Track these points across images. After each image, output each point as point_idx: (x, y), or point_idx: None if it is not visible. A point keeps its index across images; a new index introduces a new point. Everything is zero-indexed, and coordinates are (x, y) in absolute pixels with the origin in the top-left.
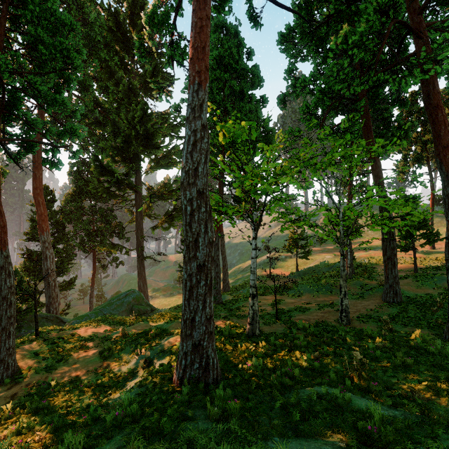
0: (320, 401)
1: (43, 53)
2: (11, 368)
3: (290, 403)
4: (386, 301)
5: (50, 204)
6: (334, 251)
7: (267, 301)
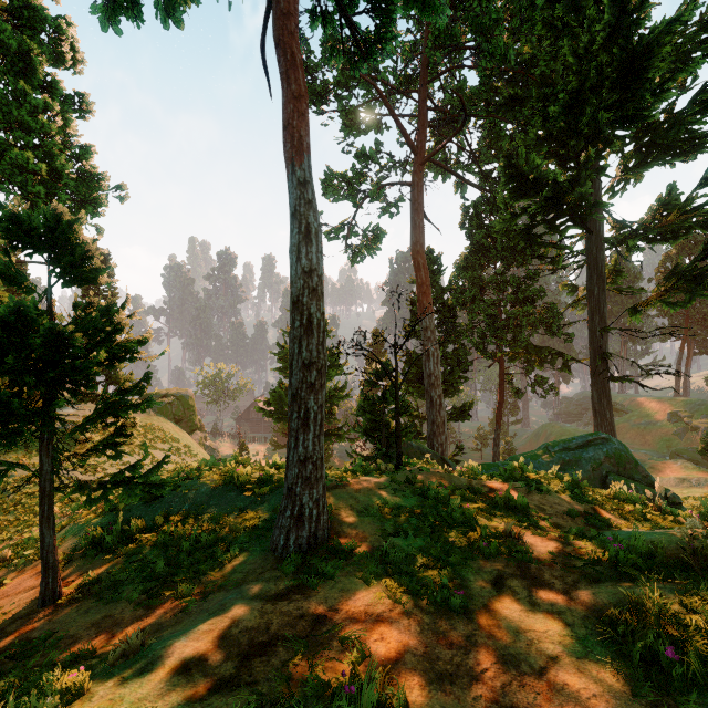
0: None
1: None
2: (308, 524)
3: None
4: None
5: (435, 277)
6: None
7: None
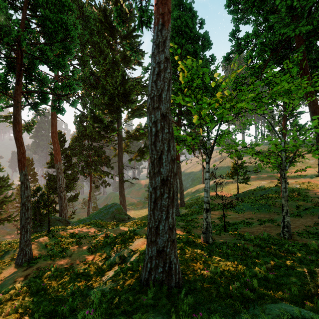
0: None
1: (50, 27)
2: (28, 255)
3: None
4: None
5: (62, 143)
6: (268, 178)
7: (215, 215)
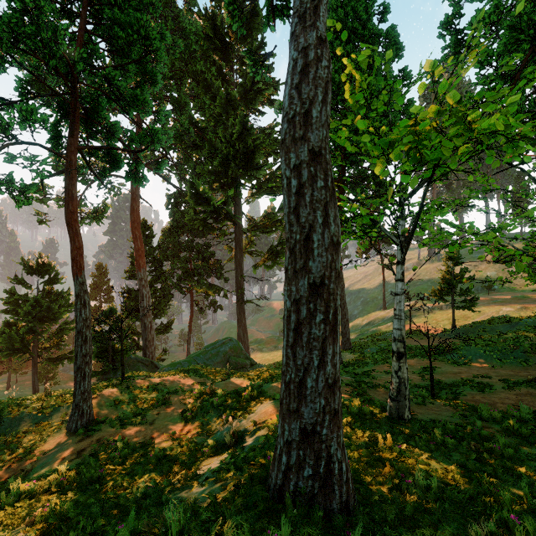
0: None
1: (120, 37)
2: (86, 416)
3: None
4: None
5: (148, 240)
6: (515, 302)
7: (411, 367)
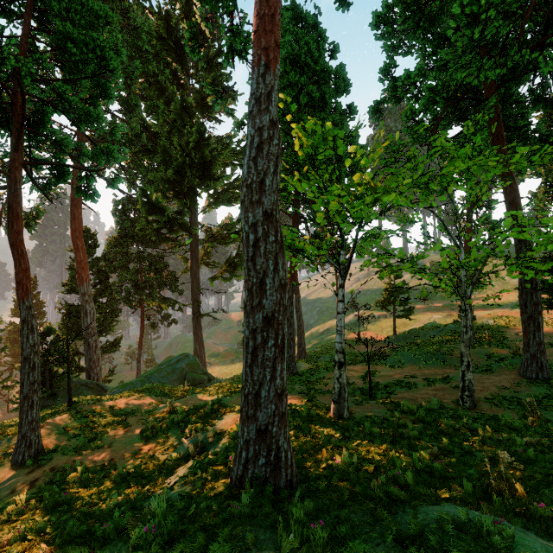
0: (458, 534)
1: (73, 53)
2: (34, 446)
3: (406, 531)
4: (525, 377)
5: (92, 250)
6: (444, 309)
7: (356, 372)
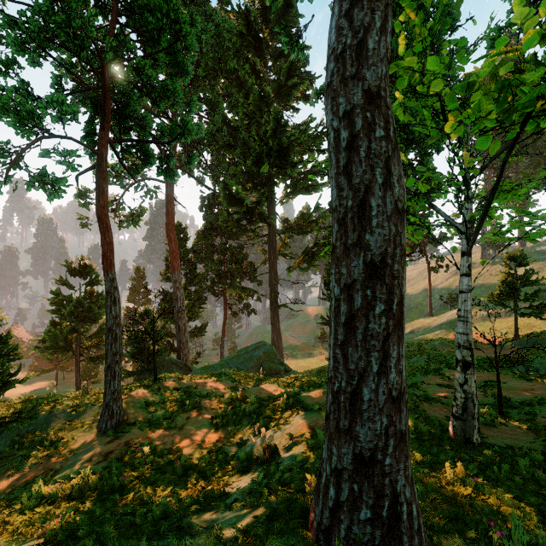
0: None
1: (149, 23)
2: (116, 417)
3: None
4: None
5: (183, 242)
6: None
7: None
